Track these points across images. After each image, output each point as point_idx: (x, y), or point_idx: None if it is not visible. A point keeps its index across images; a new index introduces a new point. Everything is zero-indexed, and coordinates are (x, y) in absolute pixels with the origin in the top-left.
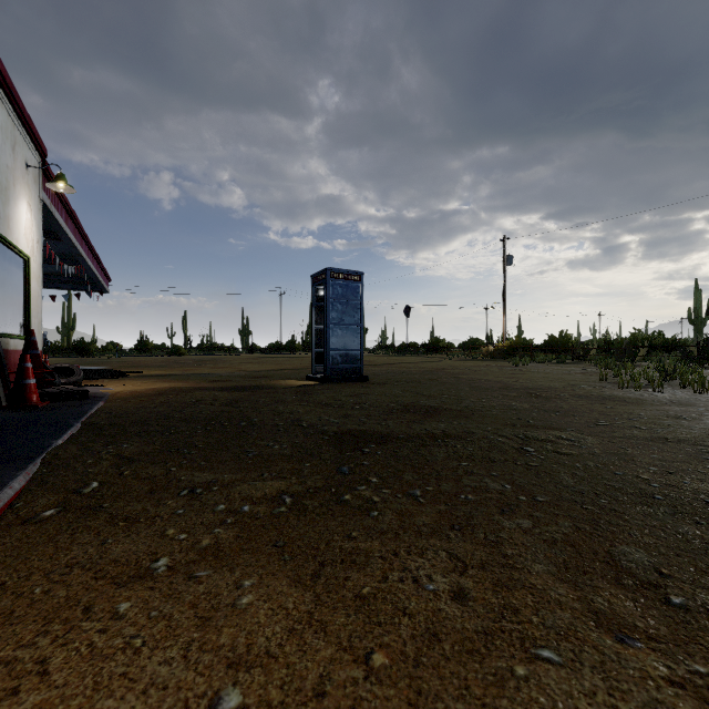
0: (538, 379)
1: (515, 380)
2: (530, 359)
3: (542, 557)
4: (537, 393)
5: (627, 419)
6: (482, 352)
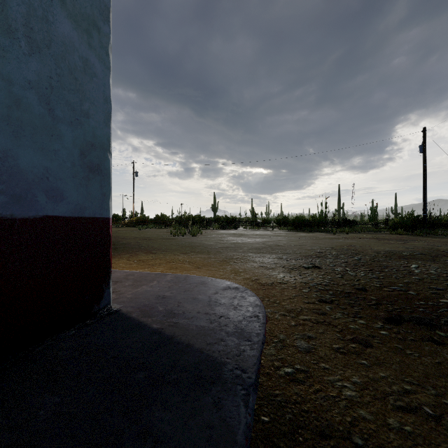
0: (149, 234)
1: (139, 235)
2: (146, 226)
3: (142, 253)
4: (147, 239)
5: (169, 242)
6: (122, 223)
